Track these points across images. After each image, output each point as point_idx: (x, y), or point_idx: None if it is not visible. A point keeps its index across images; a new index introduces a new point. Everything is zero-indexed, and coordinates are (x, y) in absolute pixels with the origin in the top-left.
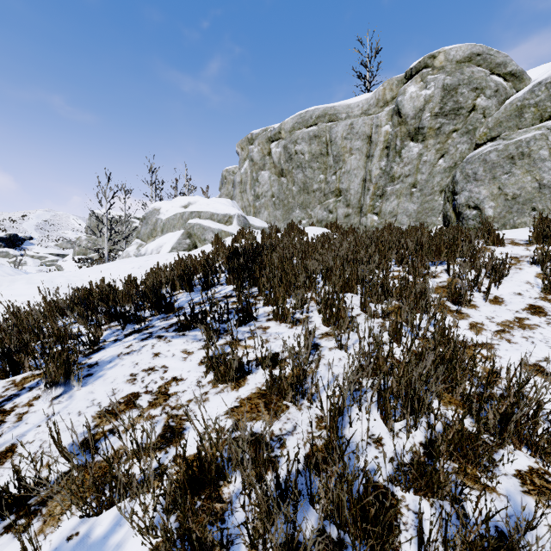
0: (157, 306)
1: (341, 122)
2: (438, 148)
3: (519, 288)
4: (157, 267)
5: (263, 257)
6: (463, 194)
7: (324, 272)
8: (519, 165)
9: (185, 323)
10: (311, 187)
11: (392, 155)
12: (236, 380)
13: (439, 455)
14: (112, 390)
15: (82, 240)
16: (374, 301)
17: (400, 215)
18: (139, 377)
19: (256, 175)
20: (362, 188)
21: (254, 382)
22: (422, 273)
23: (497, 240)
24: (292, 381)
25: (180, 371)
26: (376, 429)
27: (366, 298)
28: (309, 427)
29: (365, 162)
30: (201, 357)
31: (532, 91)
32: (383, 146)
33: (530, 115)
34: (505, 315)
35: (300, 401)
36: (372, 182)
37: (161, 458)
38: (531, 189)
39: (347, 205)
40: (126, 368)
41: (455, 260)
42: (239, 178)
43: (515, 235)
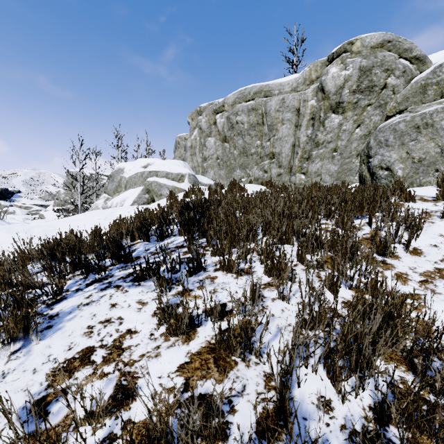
0: (116, 257)
1: (274, 97)
2: (355, 119)
3: (434, 241)
4: (119, 219)
5: (211, 212)
6: (376, 157)
7: (263, 225)
8: (424, 134)
9: (141, 274)
10: (249, 151)
11: (316, 125)
12: (186, 333)
13: (390, 422)
14: (68, 344)
15: (61, 194)
16: (310, 254)
17: (324, 175)
18: (96, 330)
19: (203, 141)
20: (291, 152)
21: (203, 335)
22: (350, 227)
23: (409, 197)
24: (240, 340)
25: (134, 323)
26: (324, 389)
27: (303, 250)
28: (258, 387)
29: (294, 130)
30: (155, 308)
31: (434, 72)
32: (309, 117)
33: (433, 92)
34: (426, 266)
35: (248, 356)
36: (300, 147)
37: (111, 425)
38: (434, 154)
39: (279, 166)
40: (85, 319)
41: (376, 215)
42: (190, 143)
43: (422, 192)
